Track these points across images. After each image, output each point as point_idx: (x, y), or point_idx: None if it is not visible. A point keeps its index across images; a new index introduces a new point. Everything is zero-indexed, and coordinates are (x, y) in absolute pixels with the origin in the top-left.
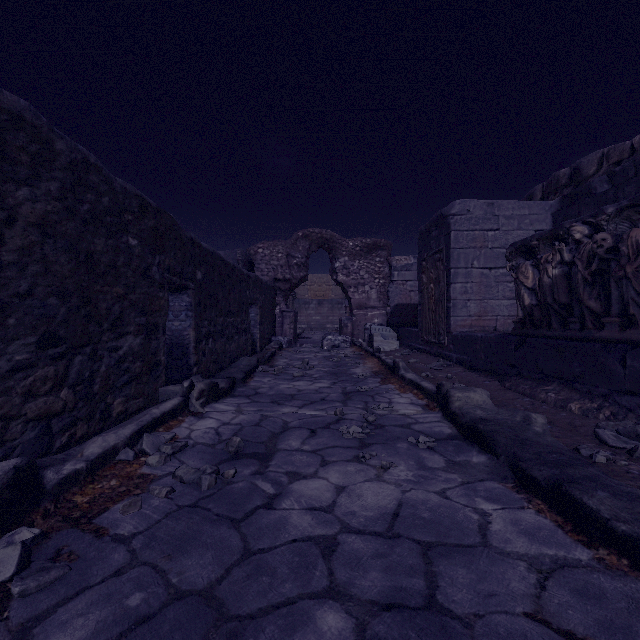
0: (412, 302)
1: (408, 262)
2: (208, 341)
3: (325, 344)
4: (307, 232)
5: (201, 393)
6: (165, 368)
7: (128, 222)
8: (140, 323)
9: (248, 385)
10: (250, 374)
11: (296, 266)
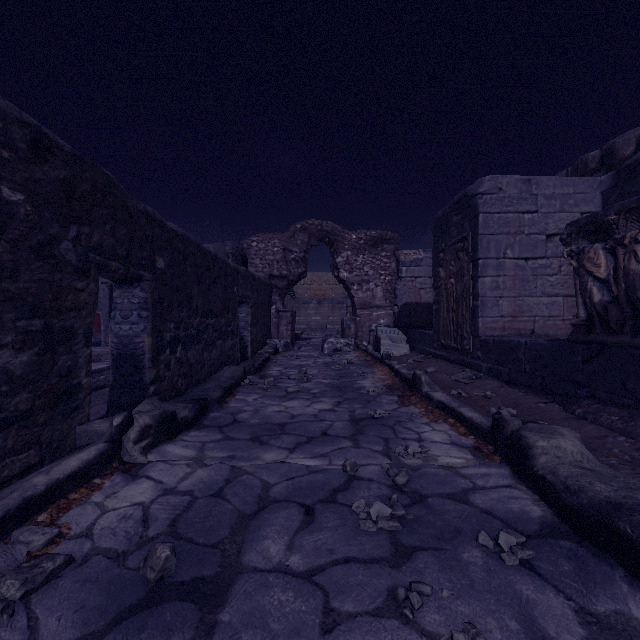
0: (422, 301)
1: (418, 256)
2: (175, 349)
3: (326, 348)
4: (306, 224)
5: (144, 432)
6: (111, 387)
7: (0, 161)
8: (29, 329)
9: (226, 407)
10: (232, 390)
11: (294, 261)
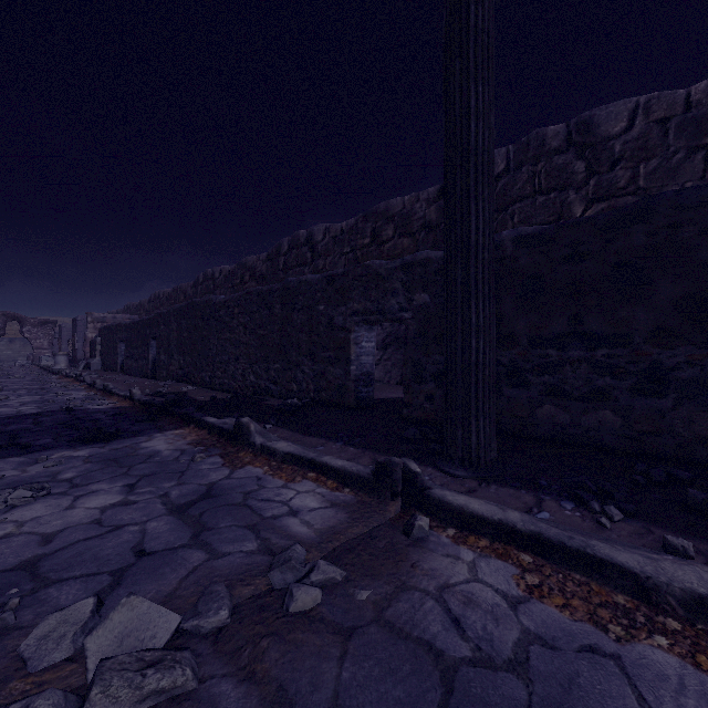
0: None
1: None
2: None
3: (17, 364)
4: (6, 313)
5: None
6: None
7: None
8: None
9: None
10: None
11: None
